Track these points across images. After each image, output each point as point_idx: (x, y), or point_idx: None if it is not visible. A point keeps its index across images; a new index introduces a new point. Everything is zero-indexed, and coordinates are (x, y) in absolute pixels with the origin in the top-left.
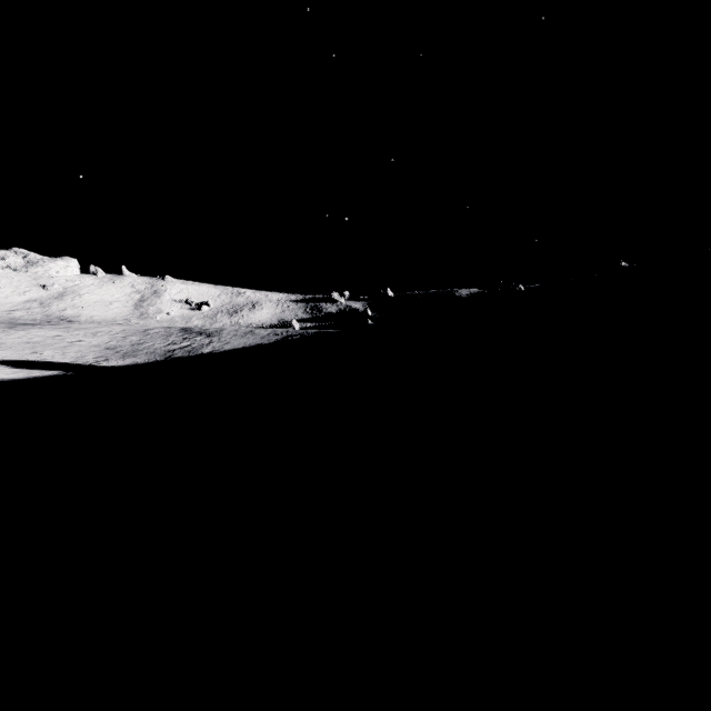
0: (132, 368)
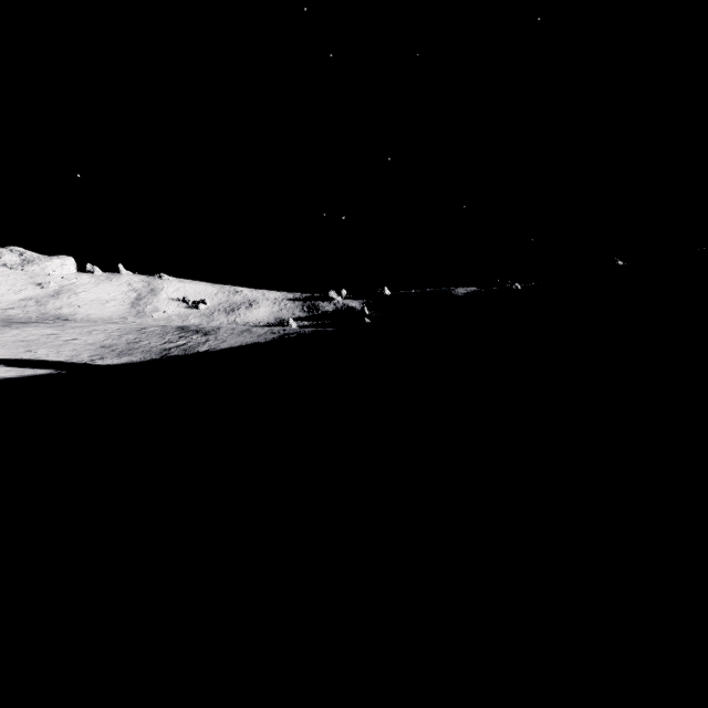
0: (127, 366)
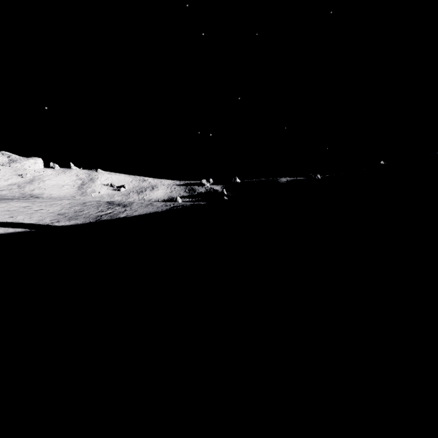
0: (74, 226)
